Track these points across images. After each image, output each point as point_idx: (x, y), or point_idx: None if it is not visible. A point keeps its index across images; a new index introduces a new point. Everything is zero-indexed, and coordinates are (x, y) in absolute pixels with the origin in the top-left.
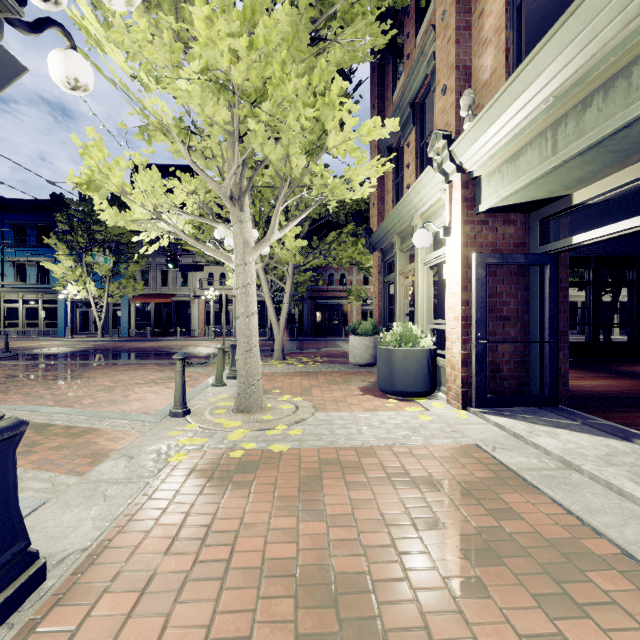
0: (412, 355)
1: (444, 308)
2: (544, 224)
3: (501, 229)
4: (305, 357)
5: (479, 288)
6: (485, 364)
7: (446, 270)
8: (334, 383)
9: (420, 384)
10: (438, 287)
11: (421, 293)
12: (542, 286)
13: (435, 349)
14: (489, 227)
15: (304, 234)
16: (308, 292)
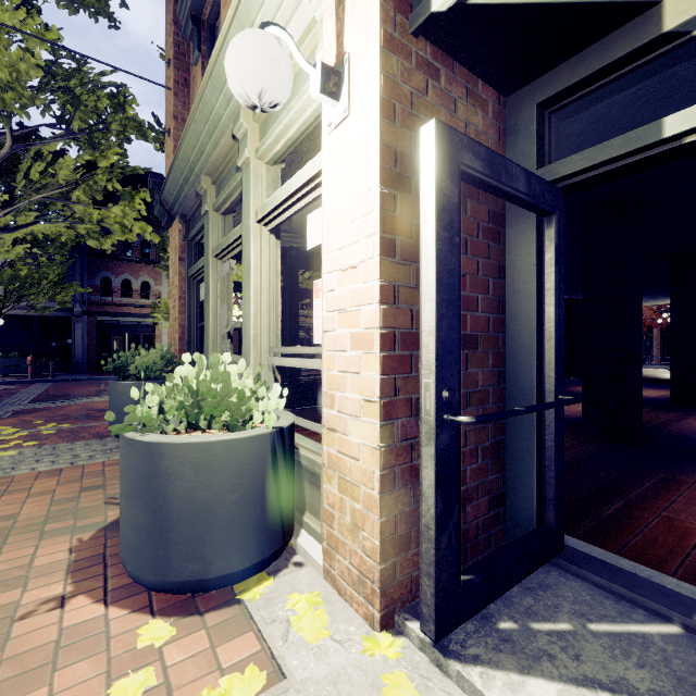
0: (227, 458)
1: (291, 329)
2: (543, 120)
3: (463, 108)
4: (18, 425)
5: (445, 240)
6: (458, 487)
7: (325, 205)
8: (1, 534)
9: (252, 542)
10: (282, 297)
11: (256, 287)
12: (540, 266)
13: (293, 425)
14: (441, 89)
15: (1, 157)
16: (83, 304)
